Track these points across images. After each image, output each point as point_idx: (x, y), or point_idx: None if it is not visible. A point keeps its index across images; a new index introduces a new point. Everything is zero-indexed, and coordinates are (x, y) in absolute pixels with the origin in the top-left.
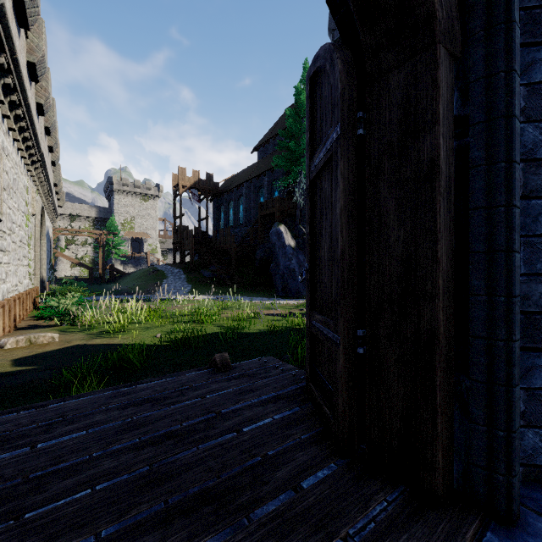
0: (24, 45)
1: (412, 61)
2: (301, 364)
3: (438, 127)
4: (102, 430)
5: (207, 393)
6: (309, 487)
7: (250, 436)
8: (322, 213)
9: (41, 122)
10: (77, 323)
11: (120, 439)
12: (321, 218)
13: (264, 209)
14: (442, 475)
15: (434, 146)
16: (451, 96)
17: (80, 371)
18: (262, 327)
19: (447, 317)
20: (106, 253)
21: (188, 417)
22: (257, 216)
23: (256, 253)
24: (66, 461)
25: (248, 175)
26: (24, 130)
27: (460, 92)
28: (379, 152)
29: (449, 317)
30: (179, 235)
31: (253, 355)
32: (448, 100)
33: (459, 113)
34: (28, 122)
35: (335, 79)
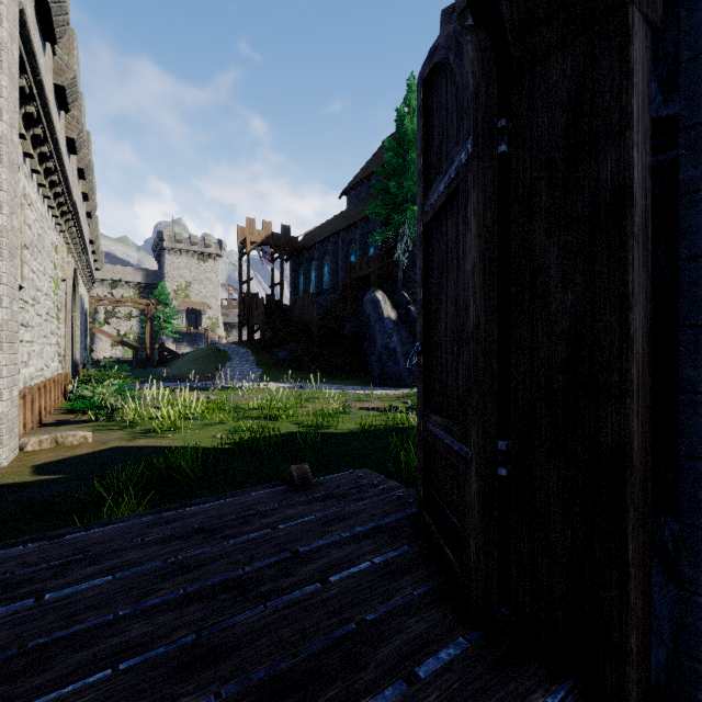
0: (50, 64)
1: (587, 36)
2: (406, 477)
3: (630, 133)
4: (135, 575)
5: (279, 521)
6: (428, 676)
7: (339, 590)
8: (441, 271)
9: (74, 162)
10: (117, 418)
11: (158, 590)
12: (440, 279)
13: (356, 271)
14: (636, 669)
15: (624, 162)
16: (648, 86)
17: (117, 482)
18: (353, 425)
19: (643, 425)
20: (154, 329)
21: (253, 557)
22: (346, 280)
23: (345, 328)
24: (81, 621)
25: (335, 227)
26: (52, 173)
27: (660, 82)
28: (532, 176)
29: (645, 425)
30: (247, 304)
31: (342, 463)
32: (644, 92)
33: (658, 113)
34: (56, 162)
35: (464, 73)
